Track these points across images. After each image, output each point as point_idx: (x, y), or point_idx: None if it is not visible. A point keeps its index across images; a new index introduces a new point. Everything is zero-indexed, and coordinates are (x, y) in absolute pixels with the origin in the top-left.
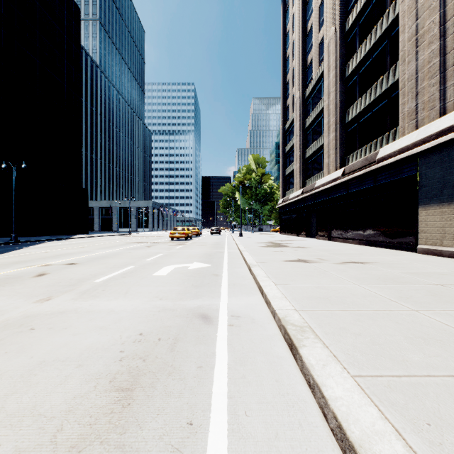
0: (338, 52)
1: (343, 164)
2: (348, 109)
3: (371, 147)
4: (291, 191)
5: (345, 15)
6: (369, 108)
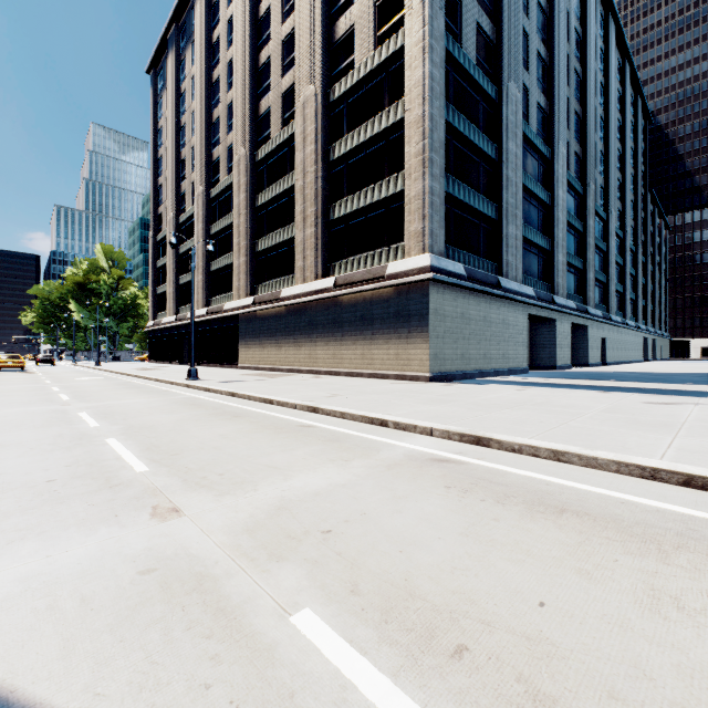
0: (205, 211)
1: (209, 304)
2: (212, 262)
3: (224, 298)
4: (164, 314)
5: (210, 183)
6: (224, 269)
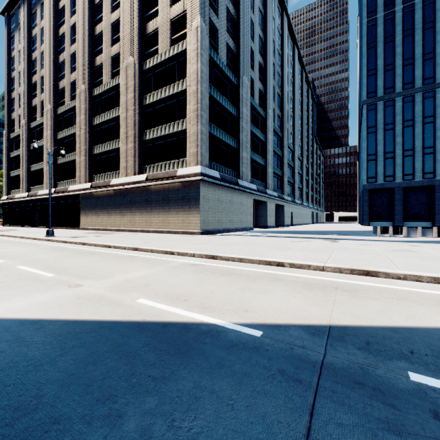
0: (52, 122)
1: (56, 186)
2: (58, 157)
3: (68, 182)
4: (17, 191)
5: (57, 104)
6: (68, 163)
